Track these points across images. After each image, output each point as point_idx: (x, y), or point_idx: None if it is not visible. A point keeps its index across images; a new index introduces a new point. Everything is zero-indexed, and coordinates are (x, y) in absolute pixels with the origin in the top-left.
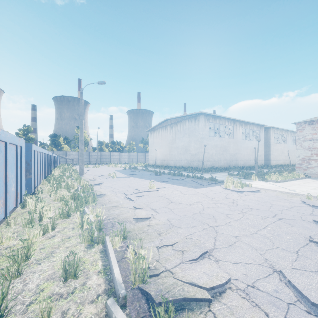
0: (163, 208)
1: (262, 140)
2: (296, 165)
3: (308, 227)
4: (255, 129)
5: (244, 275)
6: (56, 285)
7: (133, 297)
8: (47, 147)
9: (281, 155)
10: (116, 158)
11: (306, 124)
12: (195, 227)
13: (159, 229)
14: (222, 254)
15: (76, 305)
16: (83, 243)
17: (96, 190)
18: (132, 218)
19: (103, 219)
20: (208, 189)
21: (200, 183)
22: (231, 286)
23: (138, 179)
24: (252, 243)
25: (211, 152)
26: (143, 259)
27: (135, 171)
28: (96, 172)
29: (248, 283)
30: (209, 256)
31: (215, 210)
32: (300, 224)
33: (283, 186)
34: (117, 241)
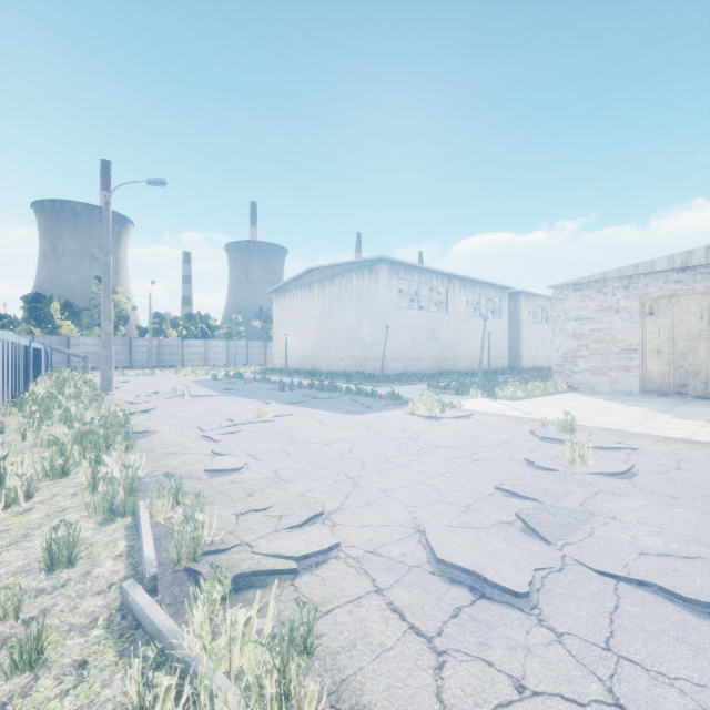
0: (273, 453)
1: (505, 318)
2: (554, 368)
3: (511, 471)
4: (492, 295)
5: (368, 539)
6: (33, 580)
7: (174, 582)
8: (17, 326)
9: (542, 348)
10: (197, 353)
11: (570, 290)
12: (321, 480)
13: (252, 486)
14: (348, 515)
15: (69, 600)
16: (92, 517)
17: (138, 423)
18: (205, 472)
19: (143, 476)
20: (379, 415)
21: (367, 405)
22: (340, 555)
23: (239, 398)
24: (406, 498)
25: (404, 341)
26: (195, 522)
27: (239, 382)
28: (144, 386)
29: (367, 550)
30: (325, 520)
31: (372, 452)
32: (502, 467)
33: (519, 407)
34: (161, 507)
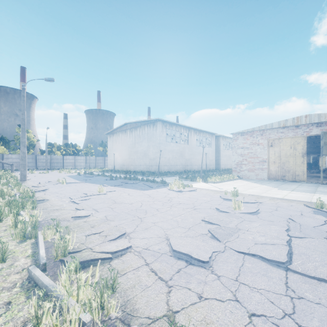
0: (105, 208)
1: (213, 147)
2: (233, 169)
3: (209, 213)
4: (207, 137)
5: (145, 243)
6: None
7: (54, 266)
8: None
9: (229, 160)
10: (70, 162)
11: (239, 135)
12: (126, 219)
13: (94, 223)
14: (137, 234)
15: (2, 277)
16: (15, 240)
17: (39, 196)
18: (71, 218)
19: (41, 220)
20: (155, 190)
21: (150, 186)
22: (132, 250)
23: (90, 184)
24: (163, 226)
25: (168, 157)
26: (65, 239)
27: (91, 176)
28: (43, 178)
29: (144, 248)
30: (126, 236)
31: (150, 207)
32: (206, 211)
33: (217, 186)
34: (49, 234)
